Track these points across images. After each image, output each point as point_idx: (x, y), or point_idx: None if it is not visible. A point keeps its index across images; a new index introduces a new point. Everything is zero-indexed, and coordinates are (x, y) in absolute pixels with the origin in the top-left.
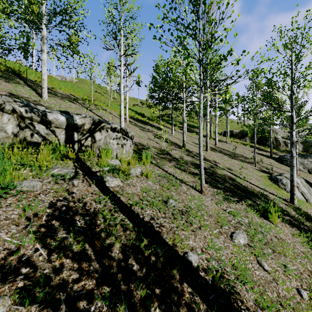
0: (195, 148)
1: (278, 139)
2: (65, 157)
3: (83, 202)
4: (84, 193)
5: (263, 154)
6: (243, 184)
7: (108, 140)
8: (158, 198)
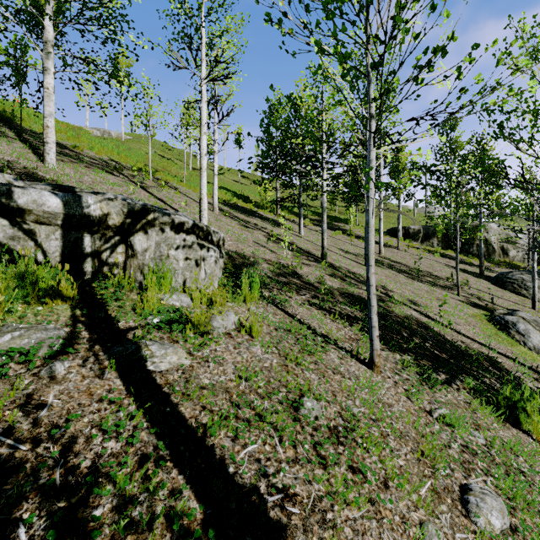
0: (345, 261)
1: (490, 242)
2: (50, 295)
3: (65, 438)
4: (76, 404)
5: (466, 271)
6: (446, 335)
7: (165, 251)
8: (276, 395)
